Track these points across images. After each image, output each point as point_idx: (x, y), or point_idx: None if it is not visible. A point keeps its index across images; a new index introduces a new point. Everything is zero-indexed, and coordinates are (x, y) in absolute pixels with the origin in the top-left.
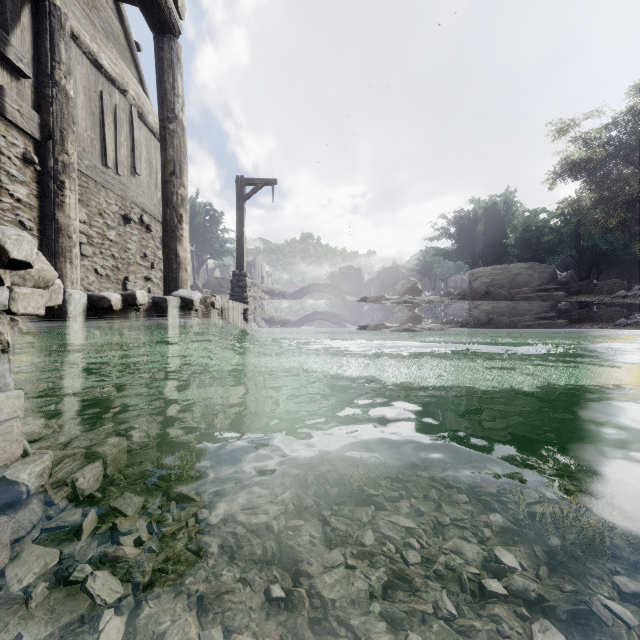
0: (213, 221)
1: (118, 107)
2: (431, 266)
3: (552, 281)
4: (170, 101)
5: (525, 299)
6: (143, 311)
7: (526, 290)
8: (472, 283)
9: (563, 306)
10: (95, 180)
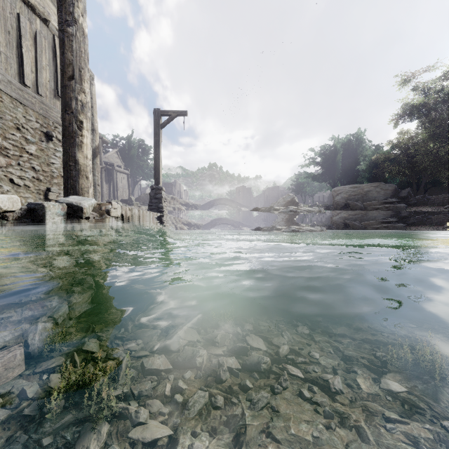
0: (144, 152)
1: (39, 33)
2: (302, 186)
3: (394, 196)
4: (69, 4)
5: (375, 209)
6: (11, 219)
7: (376, 203)
8: (334, 198)
9: (406, 214)
10: (10, 95)
